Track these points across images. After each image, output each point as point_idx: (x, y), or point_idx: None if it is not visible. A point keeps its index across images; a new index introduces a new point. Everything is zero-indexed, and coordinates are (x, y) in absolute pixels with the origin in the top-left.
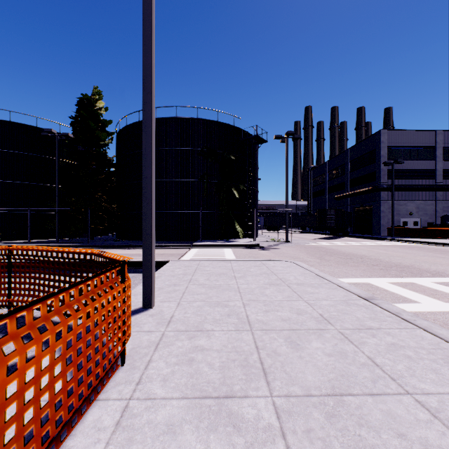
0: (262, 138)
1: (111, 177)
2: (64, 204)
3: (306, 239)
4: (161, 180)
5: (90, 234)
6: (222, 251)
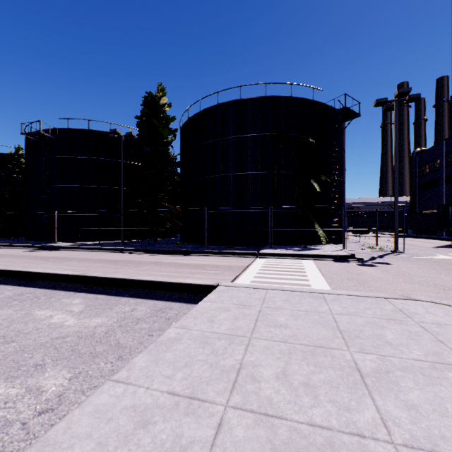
0: (352, 111)
1: (173, 176)
2: (130, 206)
3: (421, 247)
4: (223, 175)
5: (153, 236)
6: (300, 265)
